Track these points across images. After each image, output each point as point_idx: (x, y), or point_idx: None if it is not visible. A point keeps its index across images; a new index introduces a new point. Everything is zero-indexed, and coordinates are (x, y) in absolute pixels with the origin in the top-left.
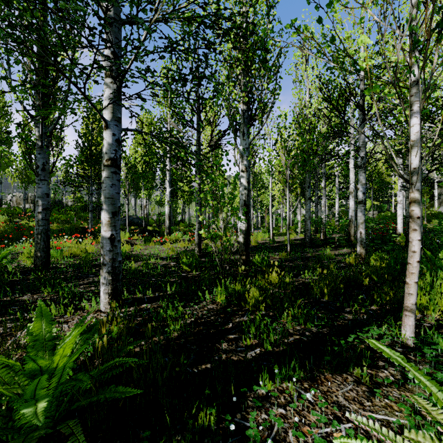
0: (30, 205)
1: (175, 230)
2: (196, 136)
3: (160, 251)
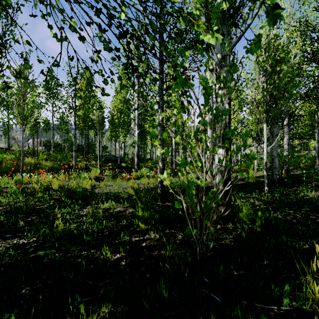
0: (42, 147)
1: (144, 166)
2: (159, 68)
3: (123, 189)
